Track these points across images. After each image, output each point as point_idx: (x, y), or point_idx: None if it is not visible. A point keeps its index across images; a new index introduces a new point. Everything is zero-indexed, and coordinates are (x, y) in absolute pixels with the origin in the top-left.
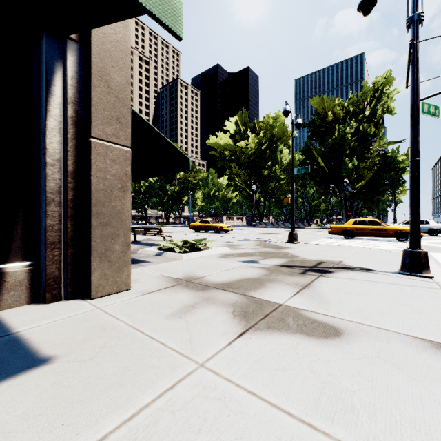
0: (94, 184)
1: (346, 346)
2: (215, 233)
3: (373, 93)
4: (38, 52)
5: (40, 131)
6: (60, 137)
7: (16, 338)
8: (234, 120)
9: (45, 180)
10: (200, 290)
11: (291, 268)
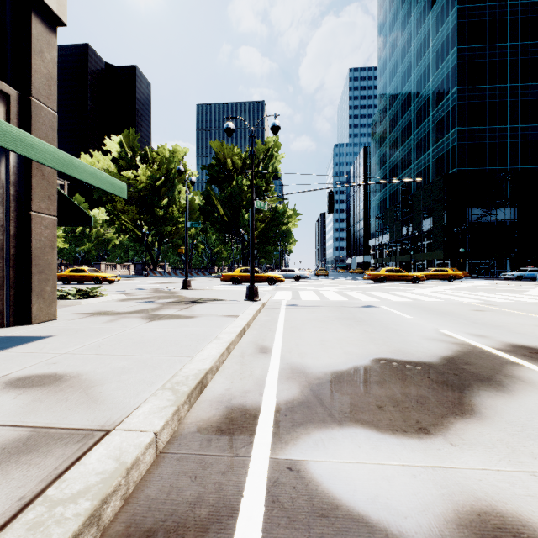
0: (33, 244)
1: (194, 319)
2: (95, 284)
3: (265, 151)
4: None
5: None
6: (4, 209)
7: (12, 336)
8: (118, 139)
9: None
10: (116, 315)
11: (180, 302)
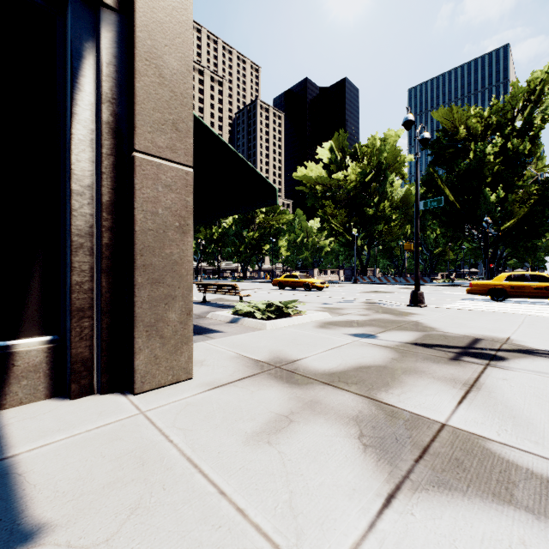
0: (138, 221)
1: None
2: (305, 291)
3: (527, 95)
4: (63, 30)
5: (65, 147)
6: (92, 153)
7: (5, 471)
8: (328, 145)
9: (70, 216)
10: (297, 385)
11: (432, 349)
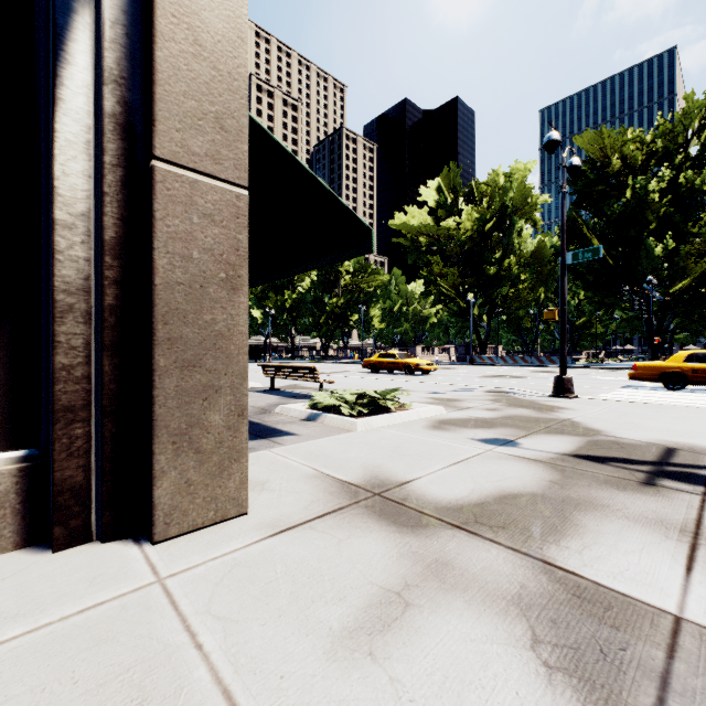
0: (160, 269)
1: None
2: (405, 375)
3: (705, 112)
4: None
5: (49, 155)
6: (89, 162)
7: None
8: (435, 184)
9: (52, 261)
10: (410, 528)
11: (608, 465)
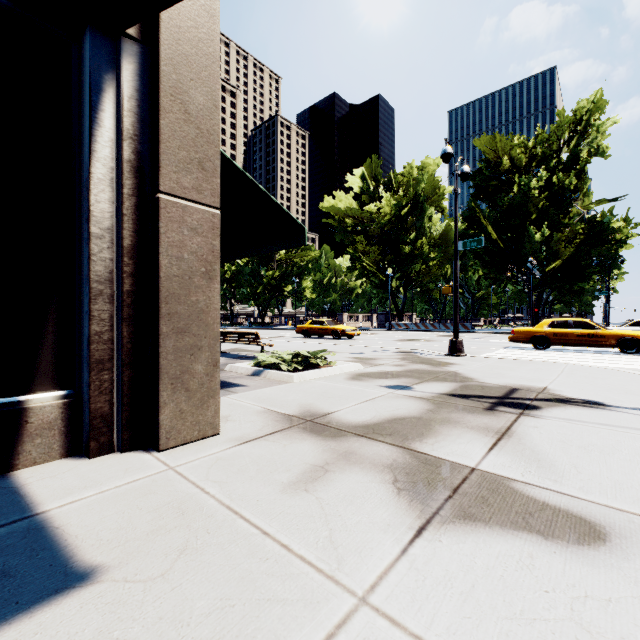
0: (163, 267)
1: (628, 565)
2: (333, 339)
3: (573, 126)
4: (79, 59)
5: (81, 185)
6: (112, 193)
7: (40, 525)
8: (360, 172)
9: (89, 261)
10: (331, 437)
11: (469, 399)
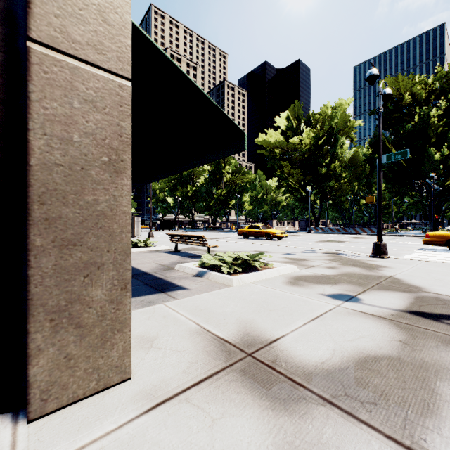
0: (36, 150)
1: None
2: (266, 240)
3: None
4: None
5: None
6: None
7: None
8: (285, 115)
9: None
10: (282, 403)
11: (443, 322)
